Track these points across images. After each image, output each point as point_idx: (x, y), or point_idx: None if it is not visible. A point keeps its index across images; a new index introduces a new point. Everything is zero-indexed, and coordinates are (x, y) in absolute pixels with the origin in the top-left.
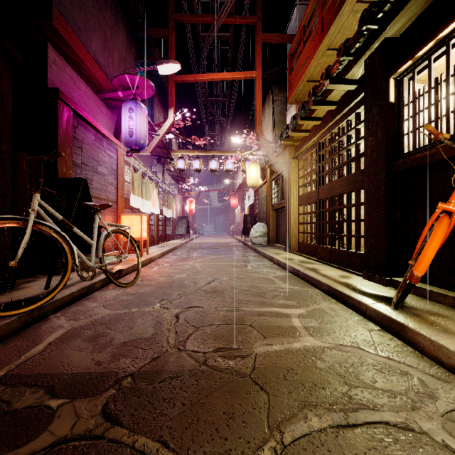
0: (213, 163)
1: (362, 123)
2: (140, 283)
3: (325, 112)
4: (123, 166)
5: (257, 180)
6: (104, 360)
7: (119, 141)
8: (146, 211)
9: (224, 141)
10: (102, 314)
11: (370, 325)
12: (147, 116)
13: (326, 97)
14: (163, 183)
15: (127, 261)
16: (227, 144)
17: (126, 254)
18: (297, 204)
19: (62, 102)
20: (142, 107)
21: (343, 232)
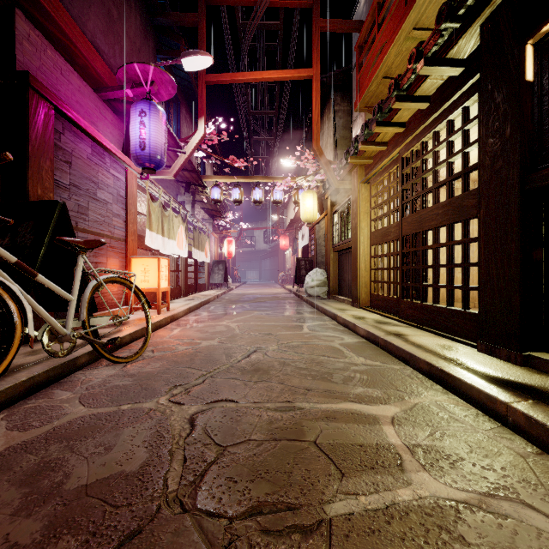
0: (257, 193)
1: (473, 121)
2: (149, 355)
3: (412, 114)
4: (135, 192)
5: (314, 213)
6: (28, 542)
7: (130, 158)
8: (169, 253)
9: (271, 166)
10: (70, 416)
11: (521, 444)
12: (166, 122)
13: (415, 89)
14: (193, 218)
15: (137, 321)
16: (275, 170)
17: (128, 314)
18: (368, 243)
19: (36, 94)
20: (158, 110)
21: (428, 280)
